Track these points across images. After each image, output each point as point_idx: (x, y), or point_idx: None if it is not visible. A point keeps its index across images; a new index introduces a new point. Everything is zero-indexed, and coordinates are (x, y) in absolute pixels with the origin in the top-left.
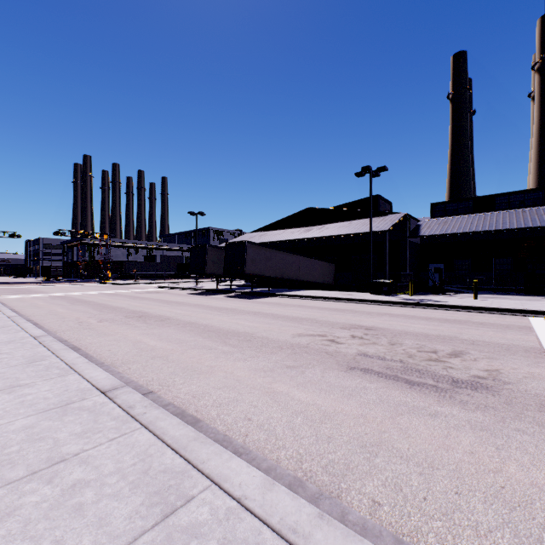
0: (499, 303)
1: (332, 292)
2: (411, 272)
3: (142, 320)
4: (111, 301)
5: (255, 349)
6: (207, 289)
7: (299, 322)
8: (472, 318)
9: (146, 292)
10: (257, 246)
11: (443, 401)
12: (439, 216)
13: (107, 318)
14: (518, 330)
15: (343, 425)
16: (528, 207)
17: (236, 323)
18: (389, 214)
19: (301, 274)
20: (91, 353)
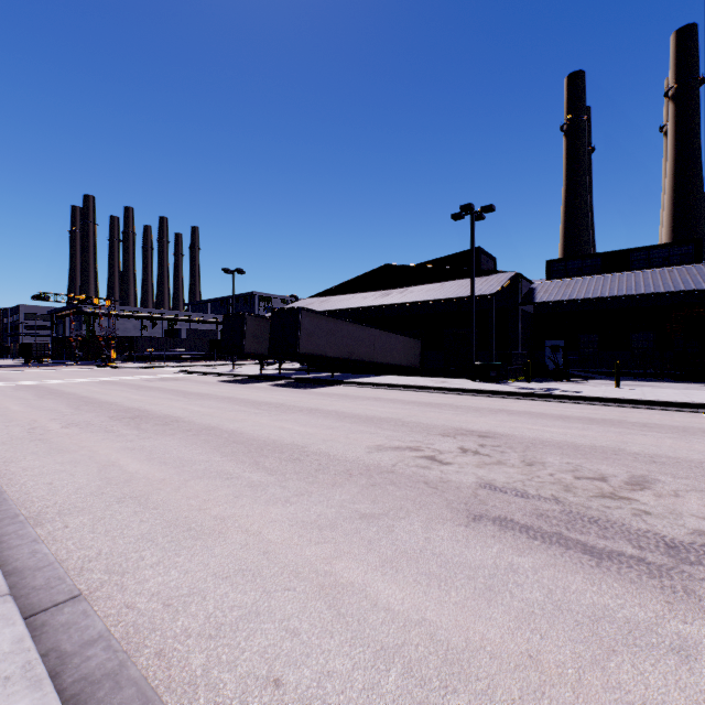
0: (654, 394)
1: (419, 378)
2: (525, 352)
3: (134, 424)
4: (102, 393)
5: (307, 477)
6: (246, 374)
7: (376, 425)
8: (625, 416)
9: (160, 379)
10: (316, 315)
11: (678, 604)
12: (558, 277)
13: (80, 421)
14: (704, 436)
15: (497, 697)
16: (674, 265)
17: (280, 427)
18: (494, 273)
19: (377, 354)
20: (12, 491)
